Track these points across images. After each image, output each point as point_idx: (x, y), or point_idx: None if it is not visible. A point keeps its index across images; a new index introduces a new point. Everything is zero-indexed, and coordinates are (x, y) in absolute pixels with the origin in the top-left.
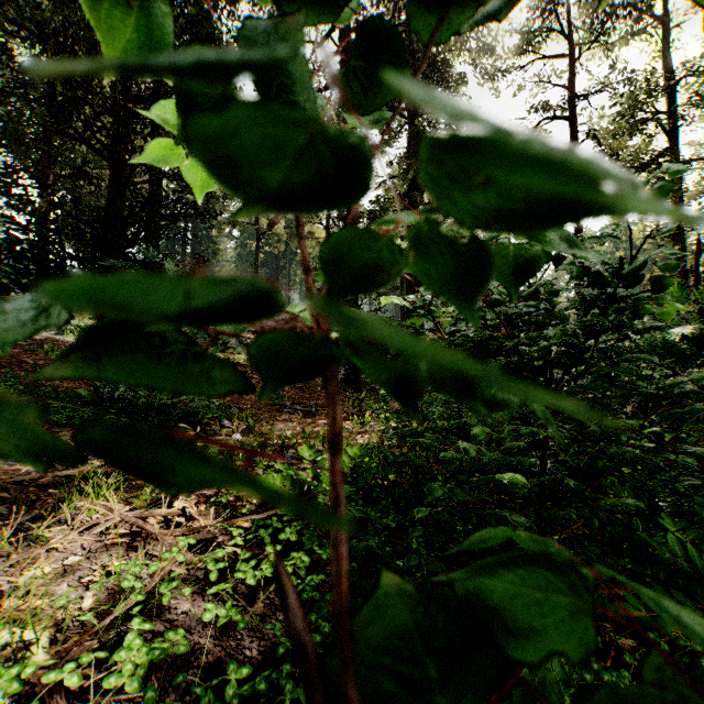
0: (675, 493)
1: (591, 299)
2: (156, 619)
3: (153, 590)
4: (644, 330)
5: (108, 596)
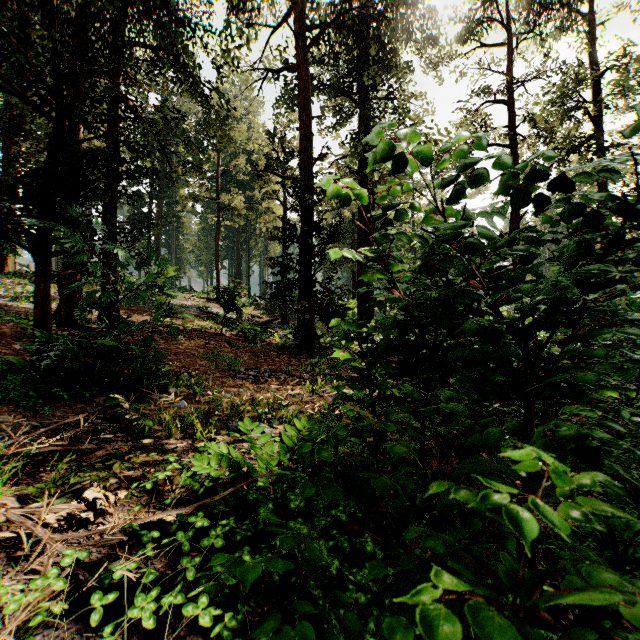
0: None
1: (586, 245)
2: None
3: (18, 631)
4: None
5: None
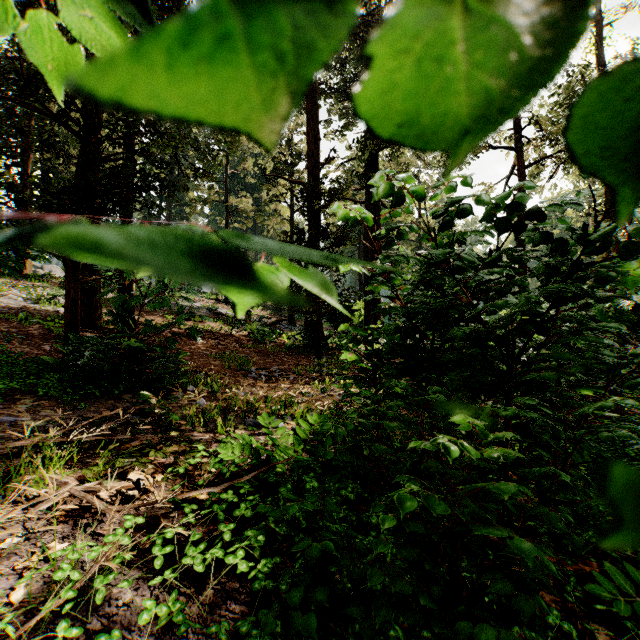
0: (634, 462)
1: (556, 266)
2: (93, 614)
3: (94, 576)
4: (608, 298)
5: (43, 586)
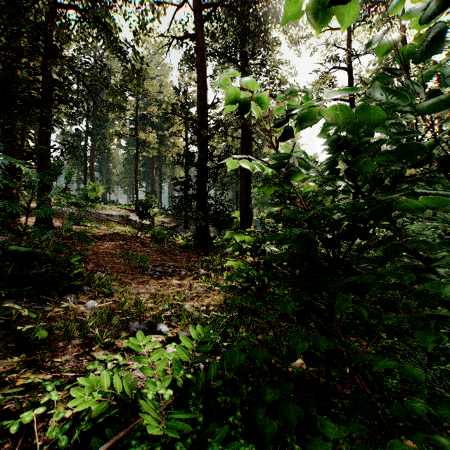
0: None
1: None
2: None
3: None
4: None
5: None
